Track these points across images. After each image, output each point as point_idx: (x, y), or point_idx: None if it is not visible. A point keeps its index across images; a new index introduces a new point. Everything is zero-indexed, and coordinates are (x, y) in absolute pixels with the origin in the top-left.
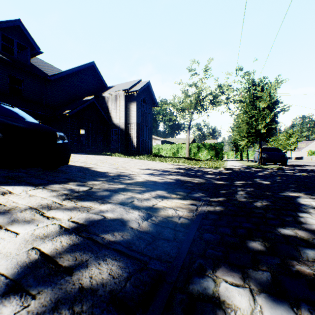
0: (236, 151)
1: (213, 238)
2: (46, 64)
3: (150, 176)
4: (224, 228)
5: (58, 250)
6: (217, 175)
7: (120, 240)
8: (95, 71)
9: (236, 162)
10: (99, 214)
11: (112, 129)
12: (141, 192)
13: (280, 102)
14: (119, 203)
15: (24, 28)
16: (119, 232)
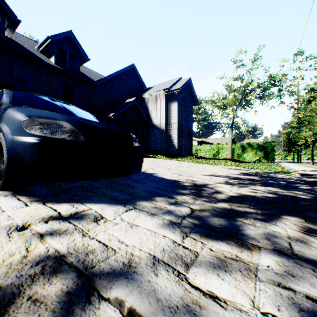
0: (288, 152)
1: None
2: (91, 71)
3: (234, 187)
4: None
5: None
6: (312, 186)
7: None
8: (134, 73)
9: (297, 165)
10: (289, 289)
11: (152, 130)
12: (267, 219)
13: None
14: (275, 249)
15: (74, 38)
16: None
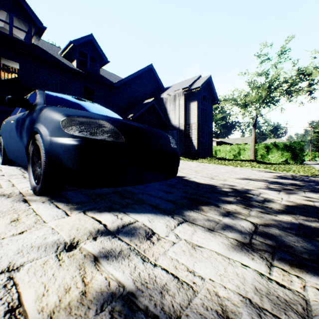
0: None
1: None
2: (110, 73)
3: (282, 194)
4: None
5: None
6: None
7: None
8: (152, 74)
9: None
10: None
11: (171, 131)
12: None
13: None
14: None
15: (95, 42)
16: None
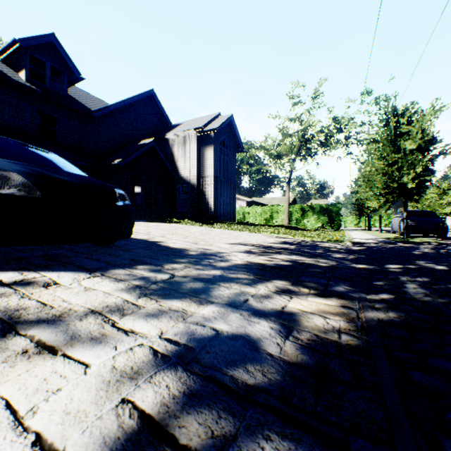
0: (359, 217)
1: (435, 384)
2: (88, 95)
3: (251, 256)
4: (437, 359)
5: (164, 406)
6: (349, 254)
7: (265, 383)
8: (154, 103)
9: (363, 233)
10: (204, 326)
11: (180, 185)
12: (251, 282)
13: (440, 140)
14: (227, 304)
15: (59, 46)
16: (255, 365)
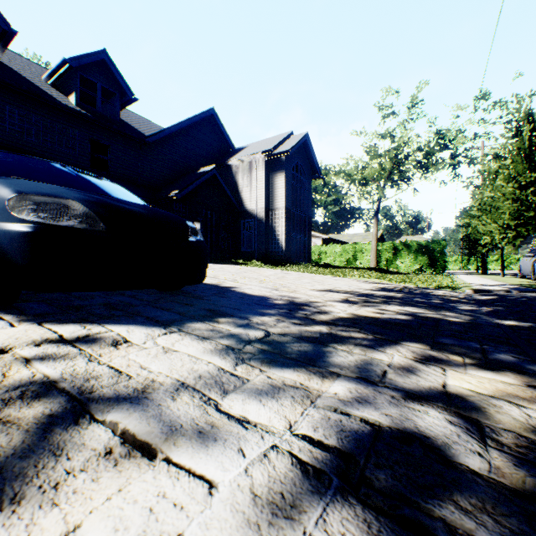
0: (469, 257)
1: None
2: (141, 119)
3: (353, 307)
4: None
5: None
6: (480, 306)
7: None
8: (215, 124)
9: (478, 278)
10: (347, 415)
11: (244, 219)
12: (375, 345)
13: None
14: (359, 377)
15: (111, 64)
16: (468, 497)
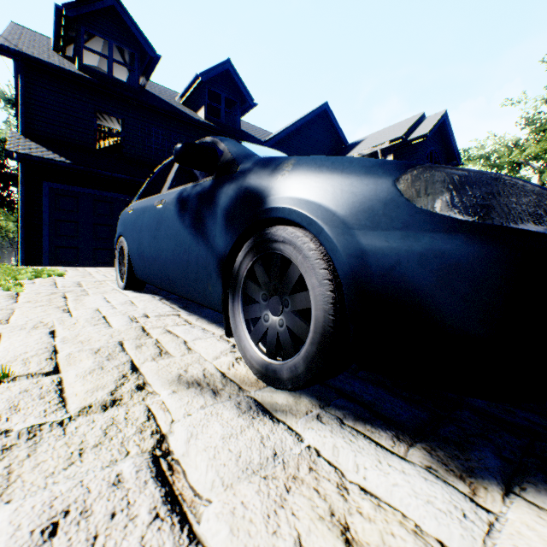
0: None
1: None
2: (252, 127)
3: None
4: None
5: None
6: None
7: None
8: (327, 120)
9: None
10: None
11: None
12: None
13: None
14: None
15: (234, 72)
16: None
